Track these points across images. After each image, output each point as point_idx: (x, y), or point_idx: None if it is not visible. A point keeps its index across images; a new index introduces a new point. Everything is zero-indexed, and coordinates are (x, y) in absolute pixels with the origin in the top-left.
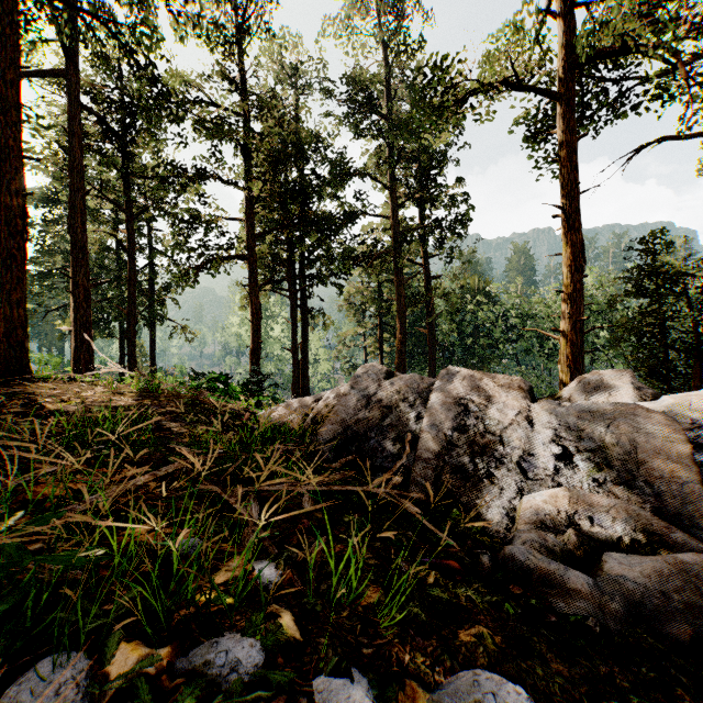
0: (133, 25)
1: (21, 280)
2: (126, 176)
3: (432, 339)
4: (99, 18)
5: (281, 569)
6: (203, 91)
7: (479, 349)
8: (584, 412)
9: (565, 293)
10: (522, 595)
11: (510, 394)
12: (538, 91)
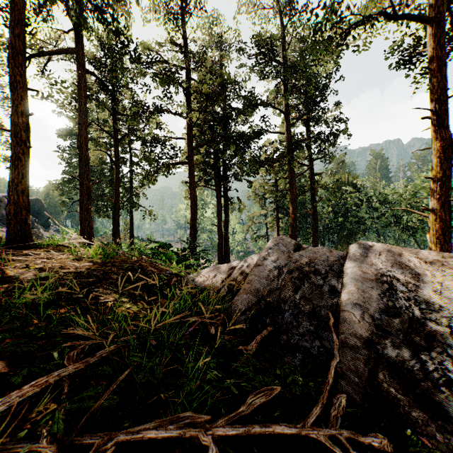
0: None
1: (24, 176)
2: (114, 115)
3: (315, 218)
4: None
5: None
6: (159, 54)
7: (348, 225)
8: None
9: (433, 179)
10: None
11: (447, 274)
12: (410, 19)
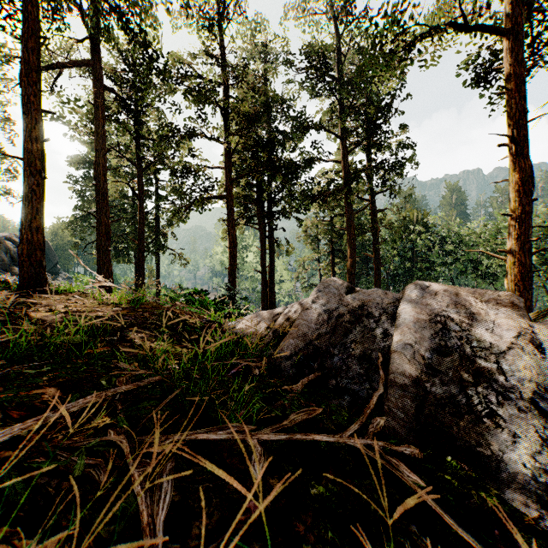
0: None
1: (39, 211)
2: (137, 139)
3: (377, 263)
4: None
5: None
6: (192, 67)
7: (418, 271)
8: None
9: (511, 216)
10: None
11: (500, 312)
12: (485, 30)
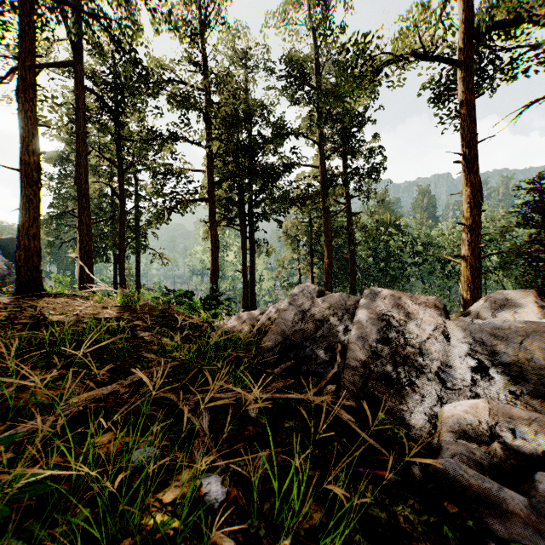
0: (119, 20)
1: (36, 219)
2: (118, 140)
3: (353, 263)
4: (94, 16)
5: (227, 485)
6: (175, 73)
7: (391, 271)
8: (497, 329)
9: (465, 225)
10: (457, 514)
11: (427, 312)
12: (443, 60)
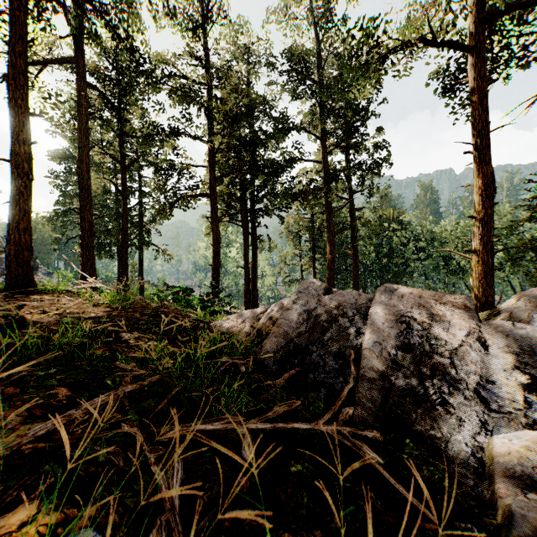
0: (114, 3)
1: (27, 212)
2: (121, 136)
3: (355, 259)
4: (88, 0)
5: None
6: (176, 68)
7: (393, 267)
8: None
9: (476, 219)
10: None
11: (455, 313)
12: (452, 45)
